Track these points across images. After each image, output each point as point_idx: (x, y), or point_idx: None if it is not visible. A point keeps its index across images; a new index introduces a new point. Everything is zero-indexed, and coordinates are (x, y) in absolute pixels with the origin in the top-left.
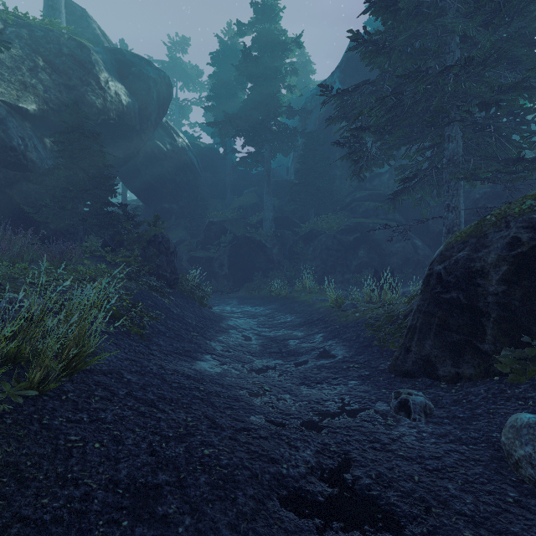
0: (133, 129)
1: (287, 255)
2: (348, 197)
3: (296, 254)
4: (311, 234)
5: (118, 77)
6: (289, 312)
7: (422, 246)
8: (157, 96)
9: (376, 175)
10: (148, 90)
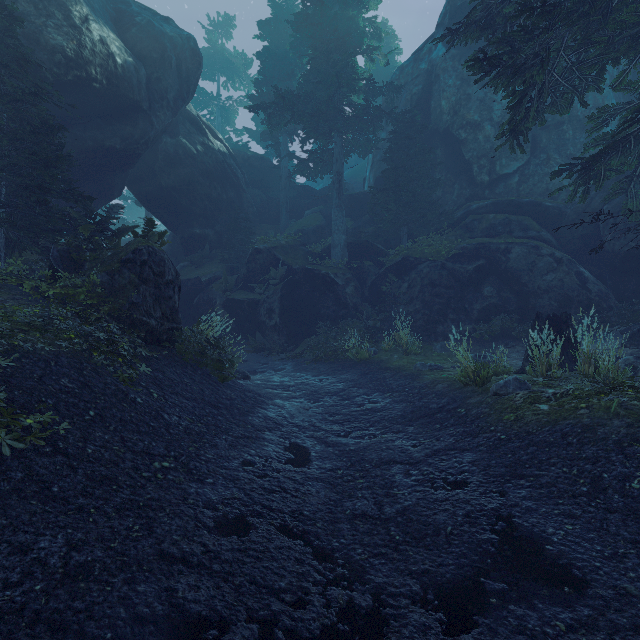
0: (137, 107)
1: (367, 297)
2: (459, 209)
3: (382, 294)
4: (405, 264)
5: (114, 28)
6: (377, 389)
7: (593, 278)
8: (176, 65)
9: (500, 177)
10: (162, 53)
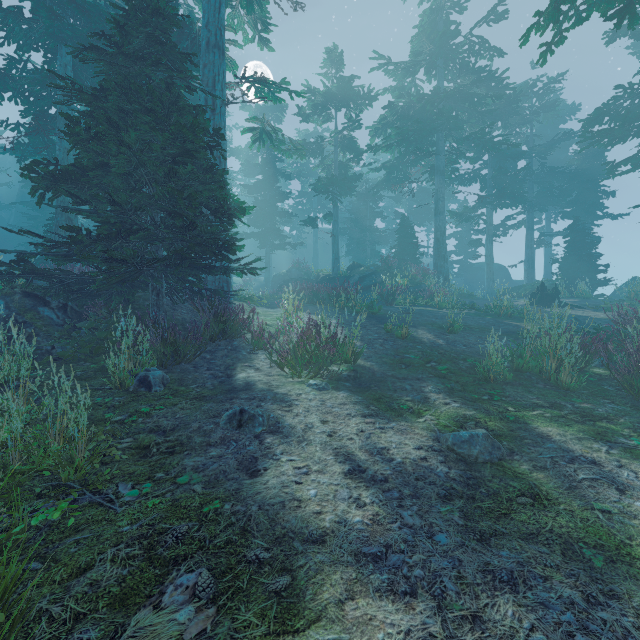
0: None
1: None
2: None
3: None
4: None
5: None
6: None
7: None
8: None
9: None
10: None
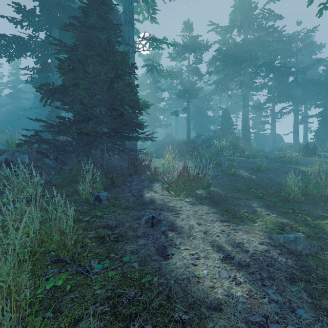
0: None
1: None
2: None
3: None
4: None
5: None
6: None
7: None
8: None
9: None
10: None
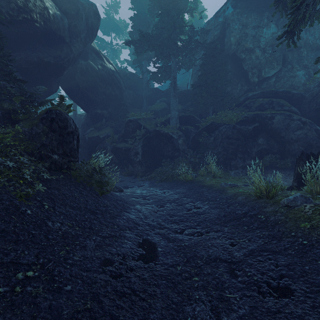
0: (63, 40)
1: (190, 145)
2: (241, 97)
3: (198, 144)
4: (212, 126)
5: None
6: (199, 199)
7: None
8: (85, 19)
9: (264, 79)
10: (77, 12)
